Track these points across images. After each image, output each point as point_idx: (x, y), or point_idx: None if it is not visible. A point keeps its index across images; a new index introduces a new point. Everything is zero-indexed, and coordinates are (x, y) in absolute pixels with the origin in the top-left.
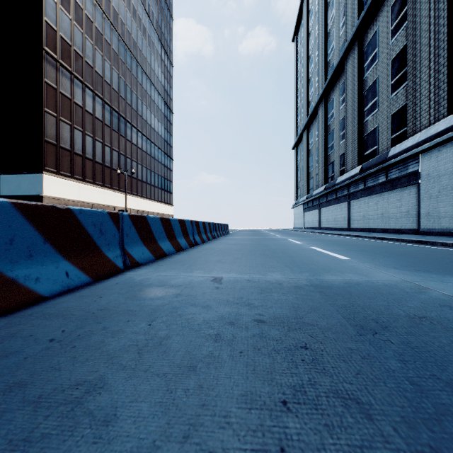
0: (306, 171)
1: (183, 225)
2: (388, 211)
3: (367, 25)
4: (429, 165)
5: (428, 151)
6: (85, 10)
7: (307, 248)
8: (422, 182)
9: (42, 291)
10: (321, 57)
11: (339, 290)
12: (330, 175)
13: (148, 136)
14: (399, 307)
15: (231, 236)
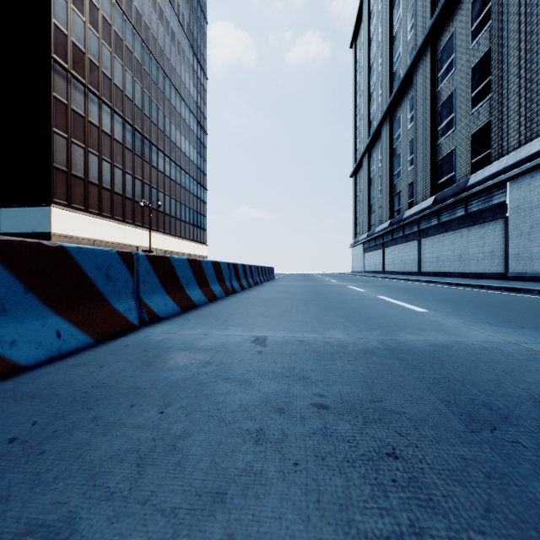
0: (366, 204)
1: (218, 268)
2: (468, 252)
3: (442, 27)
4: (519, 196)
5: (518, 178)
6: (102, 10)
7: (372, 296)
8: (511, 216)
9: (21, 358)
10: (385, 66)
11: (424, 356)
12: (396, 208)
13: (177, 162)
14: (515, 383)
15: (277, 282)
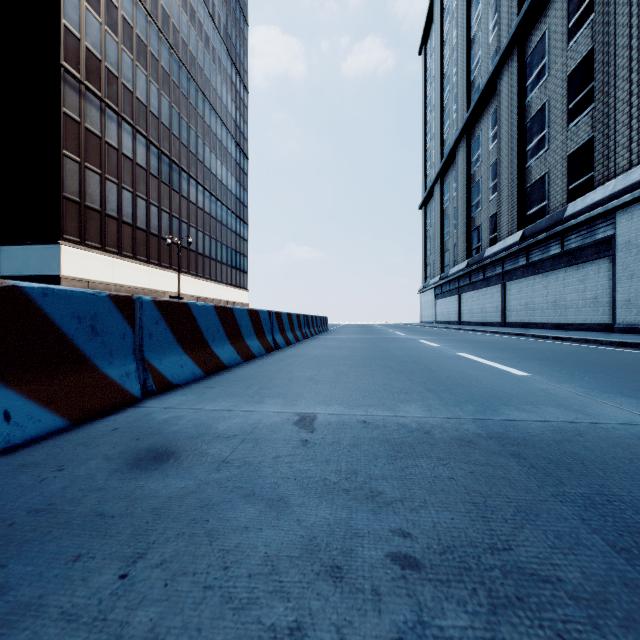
0: (439, 240)
1: (256, 318)
2: (565, 298)
3: (532, 24)
4: (631, 228)
5: (628, 207)
6: (121, 10)
7: (451, 354)
8: (619, 254)
9: None
10: (462, 75)
11: (552, 451)
12: (474, 245)
13: (212, 192)
14: None
15: (331, 335)
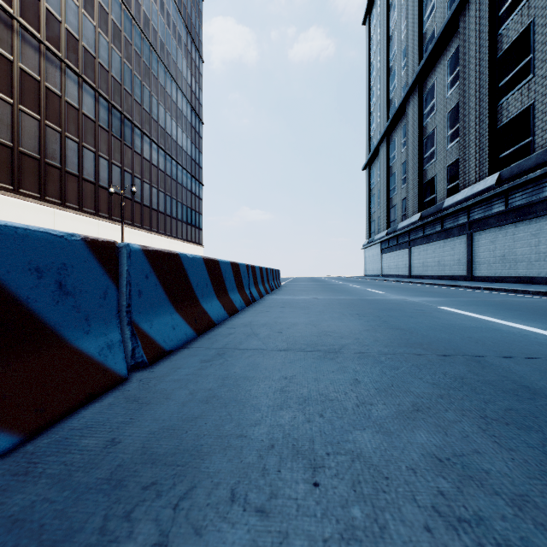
0: (385, 197)
1: None
2: None
3: None
4: None
5: None
6: None
7: None
8: None
9: None
10: (413, 28)
11: None
12: (427, 197)
13: (167, 151)
14: None
15: (288, 294)
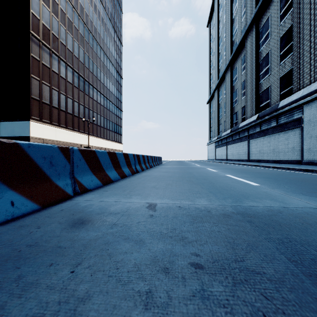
0: (216, 119)
1: (127, 157)
2: (278, 147)
3: (262, 13)
4: (310, 113)
5: (309, 103)
6: (60, 5)
7: (222, 175)
8: (305, 126)
9: None
10: (228, 37)
11: (266, 219)
12: (234, 121)
13: (105, 95)
14: None
15: (164, 166)
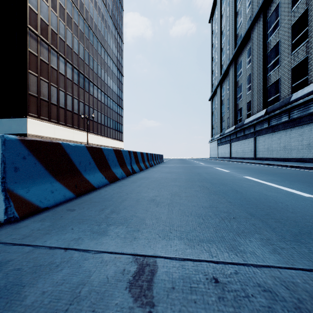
0: (219, 116)
1: (120, 155)
2: (290, 144)
3: (271, 0)
4: None
5: None
6: None
7: (241, 177)
8: None
9: None
10: (232, 31)
11: None
12: (238, 118)
13: (105, 92)
14: None
15: (165, 164)
